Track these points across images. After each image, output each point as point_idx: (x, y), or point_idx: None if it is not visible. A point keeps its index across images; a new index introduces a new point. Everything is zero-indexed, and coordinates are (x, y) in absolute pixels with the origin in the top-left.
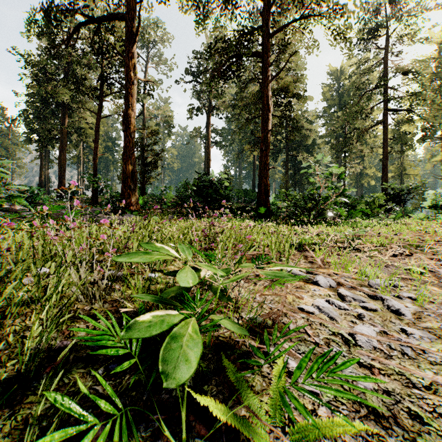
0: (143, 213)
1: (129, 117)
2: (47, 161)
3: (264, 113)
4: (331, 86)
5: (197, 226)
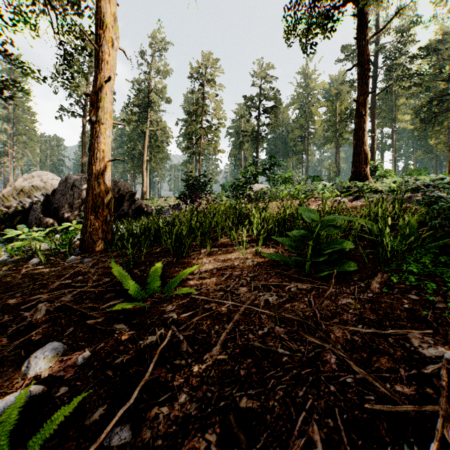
0: None
1: (373, 149)
2: None
3: None
4: None
5: None
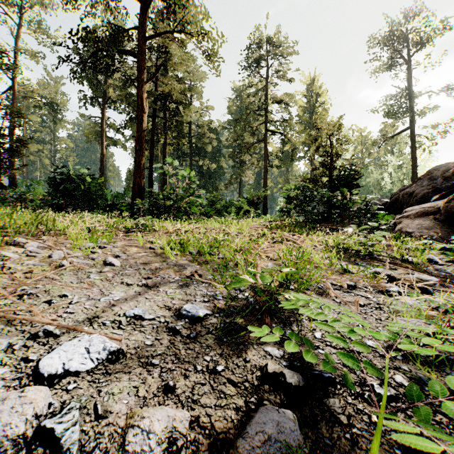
0: None
1: None
2: None
3: (137, 113)
4: (235, 102)
5: None
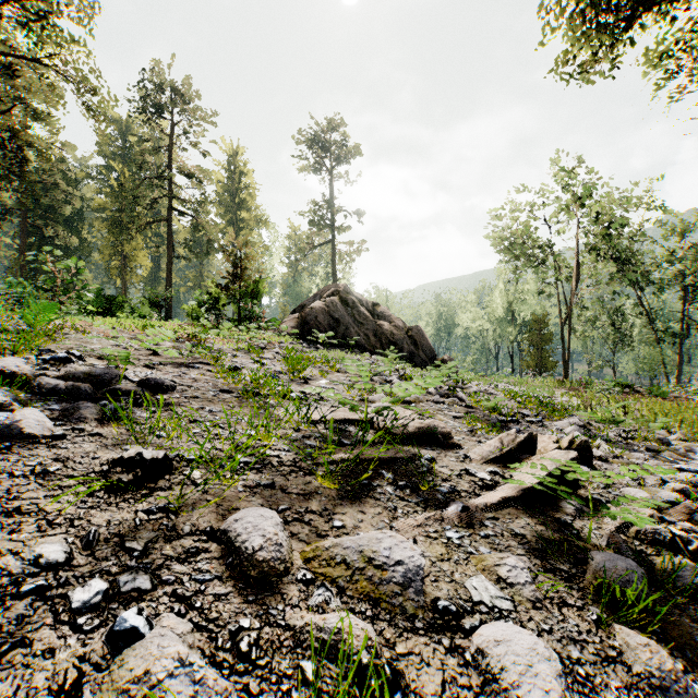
0: None
1: None
2: None
3: None
4: (113, 139)
5: None
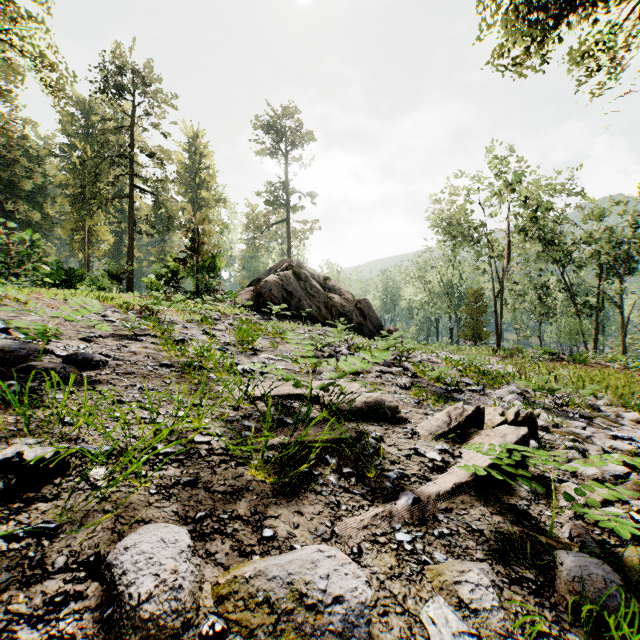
0: None
1: None
2: None
3: None
4: (76, 119)
5: None
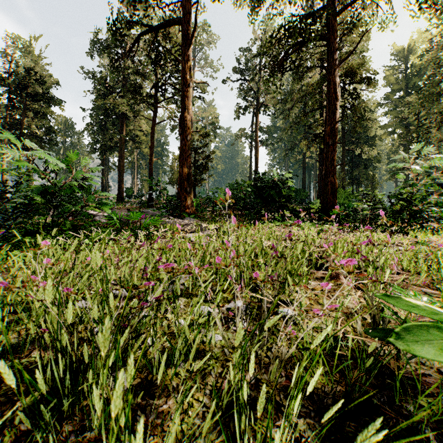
0: (198, 215)
1: (185, 120)
2: (107, 168)
3: (331, 103)
4: (396, 68)
5: (297, 236)
